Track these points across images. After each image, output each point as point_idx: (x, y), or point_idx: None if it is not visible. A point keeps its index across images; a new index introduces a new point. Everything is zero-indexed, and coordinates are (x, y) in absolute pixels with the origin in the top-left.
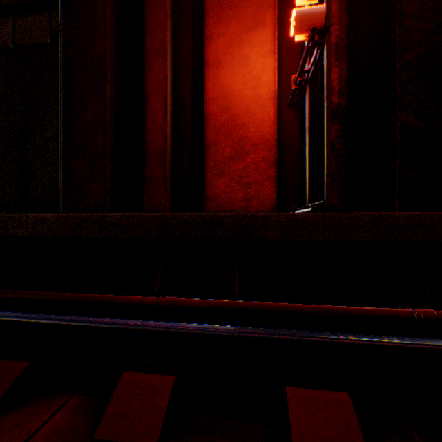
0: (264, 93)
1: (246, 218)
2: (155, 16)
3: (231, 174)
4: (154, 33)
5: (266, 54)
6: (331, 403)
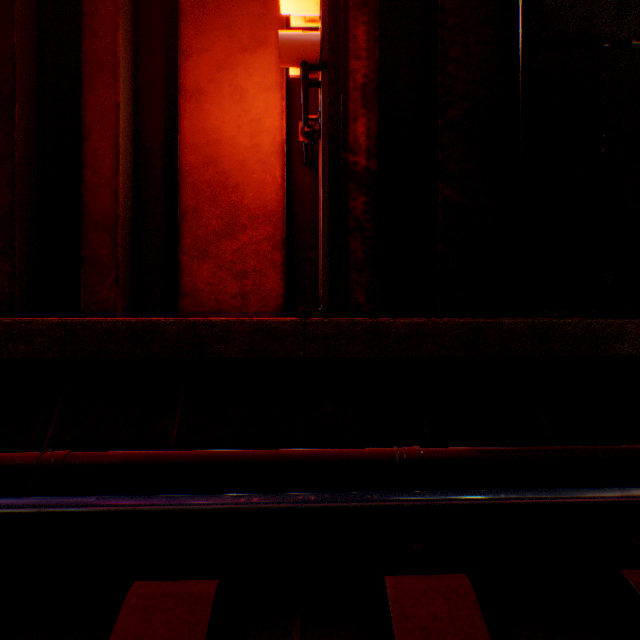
0: (268, 144)
1: (198, 327)
2: (100, 8)
3: (219, 258)
4: (98, 34)
5: (270, 87)
6: (186, 599)
